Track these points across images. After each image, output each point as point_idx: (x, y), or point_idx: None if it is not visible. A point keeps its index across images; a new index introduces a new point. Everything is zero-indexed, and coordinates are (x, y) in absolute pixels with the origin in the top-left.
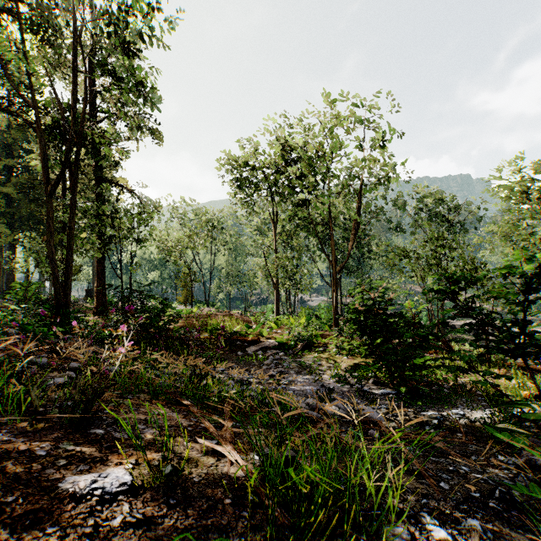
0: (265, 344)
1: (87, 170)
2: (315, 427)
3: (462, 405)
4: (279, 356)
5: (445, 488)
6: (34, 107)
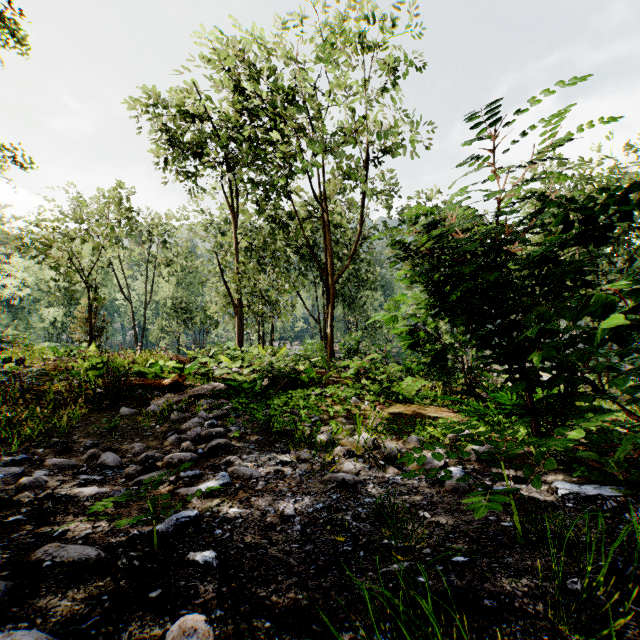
0: (200, 390)
1: None
2: None
3: None
4: (224, 410)
5: None
6: None
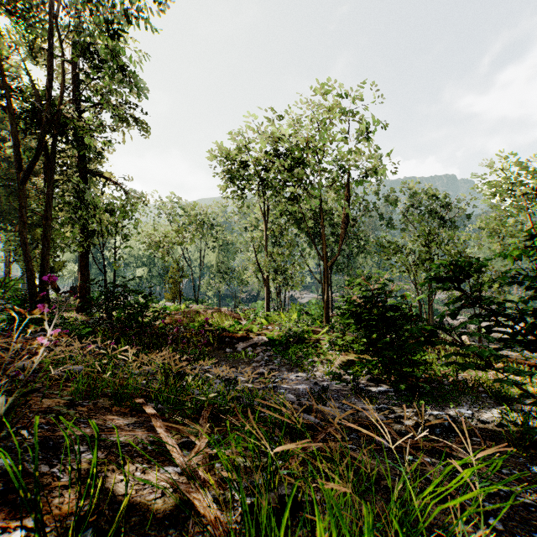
0: (255, 340)
1: (70, 162)
2: (316, 439)
3: (467, 403)
4: (269, 353)
5: (497, 527)
6: (5, 87)
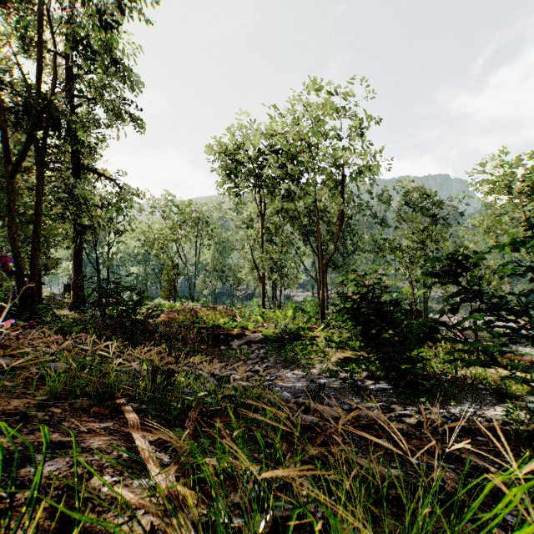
0: (250, 338)
1: (63, 158)
2: (315, 442)
3: (468, 400)
4: (265, 350)
5: None
6: None
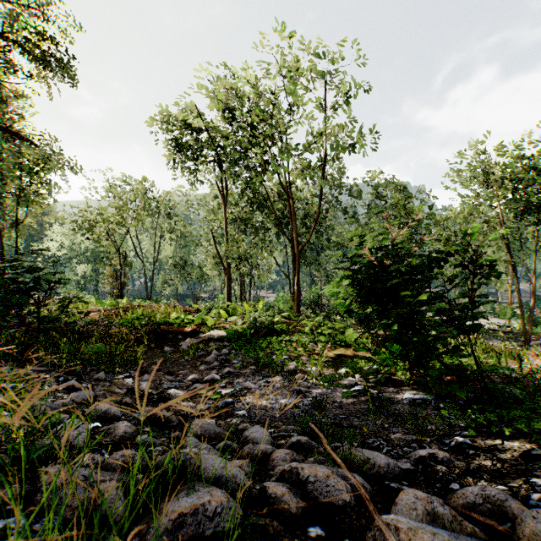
0: (209, 335)
1: None
2: None
3: None
4: (227, 350)
5: None
6: None
